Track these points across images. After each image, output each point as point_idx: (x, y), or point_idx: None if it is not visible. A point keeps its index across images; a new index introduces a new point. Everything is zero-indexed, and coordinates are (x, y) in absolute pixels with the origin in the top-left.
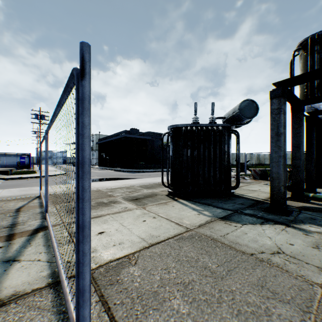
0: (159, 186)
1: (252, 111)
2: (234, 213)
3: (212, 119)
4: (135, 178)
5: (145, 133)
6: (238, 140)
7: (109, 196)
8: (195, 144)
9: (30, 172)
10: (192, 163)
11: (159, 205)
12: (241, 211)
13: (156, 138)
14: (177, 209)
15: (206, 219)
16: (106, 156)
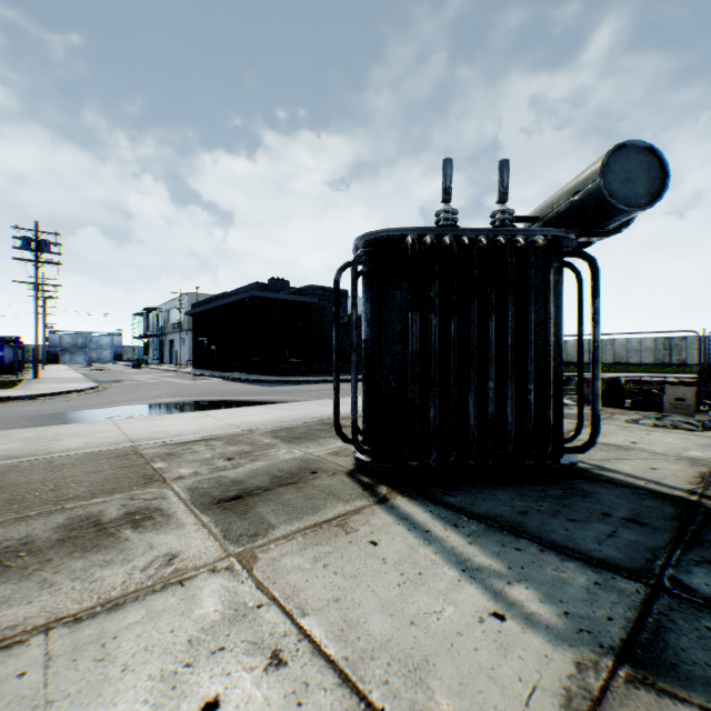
0: (330, 433)
1: (645, 184)
2: (658, 600)
3: (502, 218)
4: (269, 402)
5: (304, 288)
6: (595, 286)
7: (144, 484)
8: (454, 296)
9: (2, 386)
10: (437, 365)
11: (316, 537)
12: (677, 580)
13: (330, 300)
14: (393, 568)
15: (552, 673)
16: (210, 344)
